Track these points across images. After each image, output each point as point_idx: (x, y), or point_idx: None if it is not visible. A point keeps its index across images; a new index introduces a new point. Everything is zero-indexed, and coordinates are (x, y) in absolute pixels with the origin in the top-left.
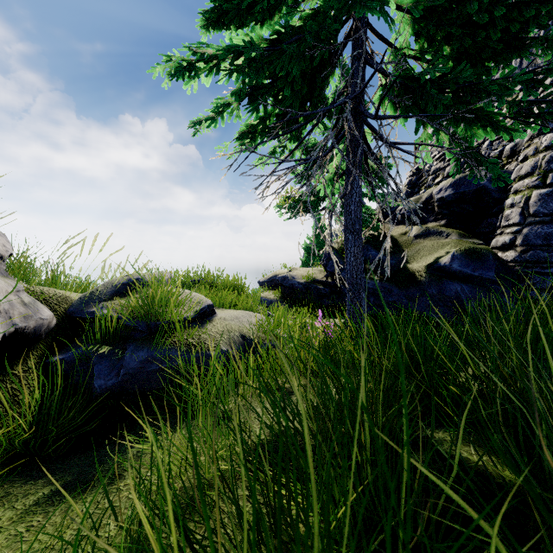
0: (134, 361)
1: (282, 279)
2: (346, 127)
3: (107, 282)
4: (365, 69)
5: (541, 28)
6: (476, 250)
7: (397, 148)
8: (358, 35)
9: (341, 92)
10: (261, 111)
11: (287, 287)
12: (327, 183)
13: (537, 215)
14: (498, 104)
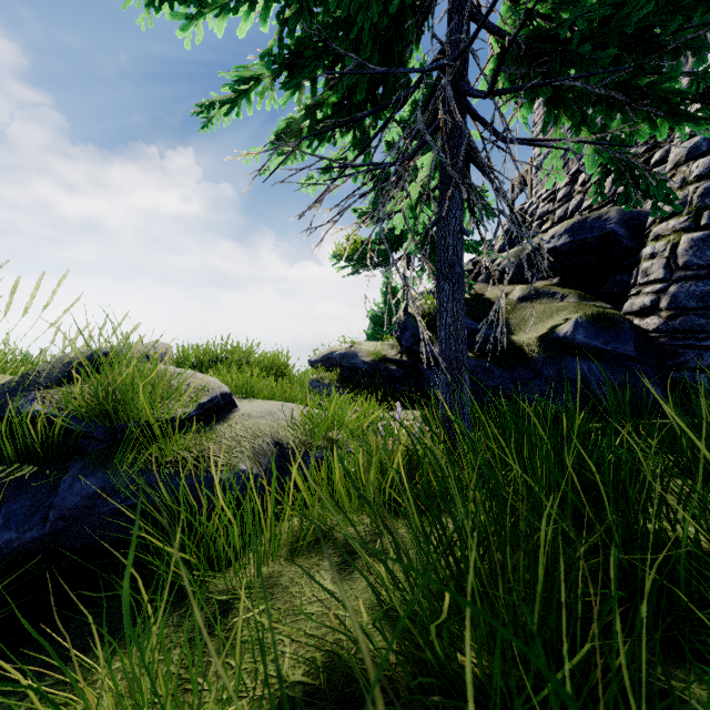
0: (75, 496)
1: (341, 357)
2: (440, 112)
3: (56, 358)
4: (468, 27)
5: None
6: (607, 315)
7: (524, 141)
8: None
9: (432, 62)
10: (307, 94)
11: (347, 368)
12: (407, 213)
13: (689, 268)
14: (696, 60)
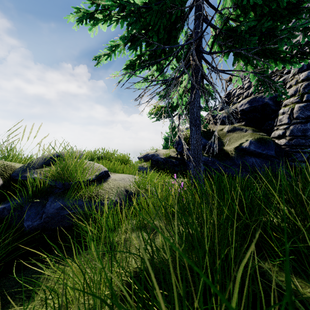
0: (52, 208)
1: (152, 156)
2: (191, 59)
3: (39, 157)
4: (202, 25)
5: (309, 1)
6: (263, 138)
7: (223, 72)
8: (198, 2)
9: (188, 39)
10: (138, 51)
11: (154, 160)
12: (178, 97)
13: (298, 118)
14: (288, 42)
